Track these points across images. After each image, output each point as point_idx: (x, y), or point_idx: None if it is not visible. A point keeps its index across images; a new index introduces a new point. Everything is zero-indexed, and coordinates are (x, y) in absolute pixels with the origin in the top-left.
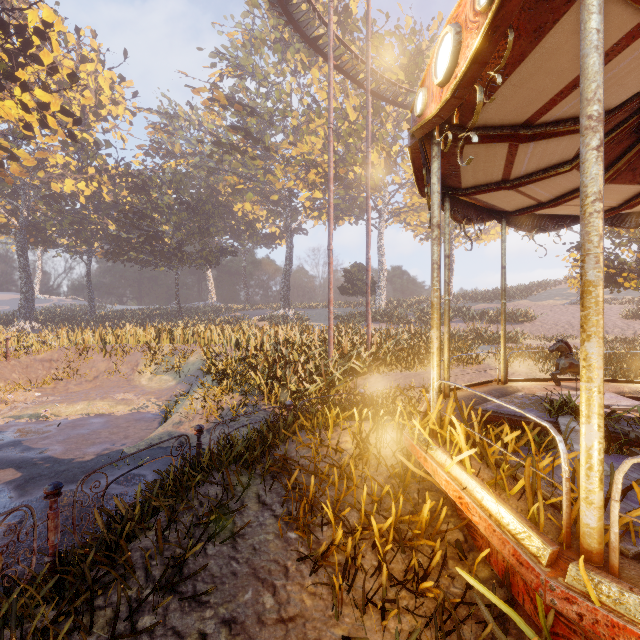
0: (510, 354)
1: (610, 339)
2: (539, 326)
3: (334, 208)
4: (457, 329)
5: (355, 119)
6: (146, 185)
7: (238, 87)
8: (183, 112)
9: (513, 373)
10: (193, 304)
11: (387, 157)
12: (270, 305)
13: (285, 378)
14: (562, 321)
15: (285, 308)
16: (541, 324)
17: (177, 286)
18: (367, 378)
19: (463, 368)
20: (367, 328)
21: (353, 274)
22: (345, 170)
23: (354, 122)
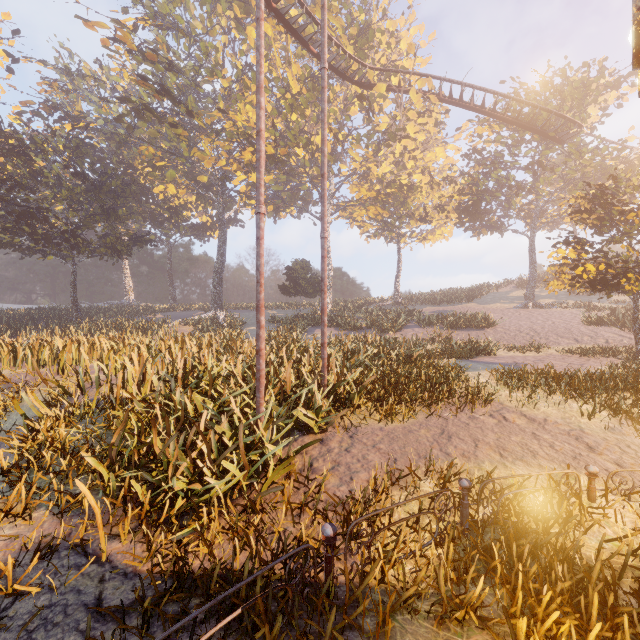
0: (521, 383)
1: (590, 350)
2: (503, 333)
3: (274, 196)
4: (420, 338)
5: (298, 94)
6: (25, 147)
7: (157, 41)
8: (90, 71)
9: (545, 419)
10: (103, 303)
11: (333, 143)
12: (201, 305)
13: (167, 460)
14: (524, 327)
15: (217, 309)
16: (504, 330)
17: (73, 281)
18: (325, 439)
19: (471, 412)
20: (322, 349)
21: (296, 272)
22: (287, 151)
23: (297, 96)
